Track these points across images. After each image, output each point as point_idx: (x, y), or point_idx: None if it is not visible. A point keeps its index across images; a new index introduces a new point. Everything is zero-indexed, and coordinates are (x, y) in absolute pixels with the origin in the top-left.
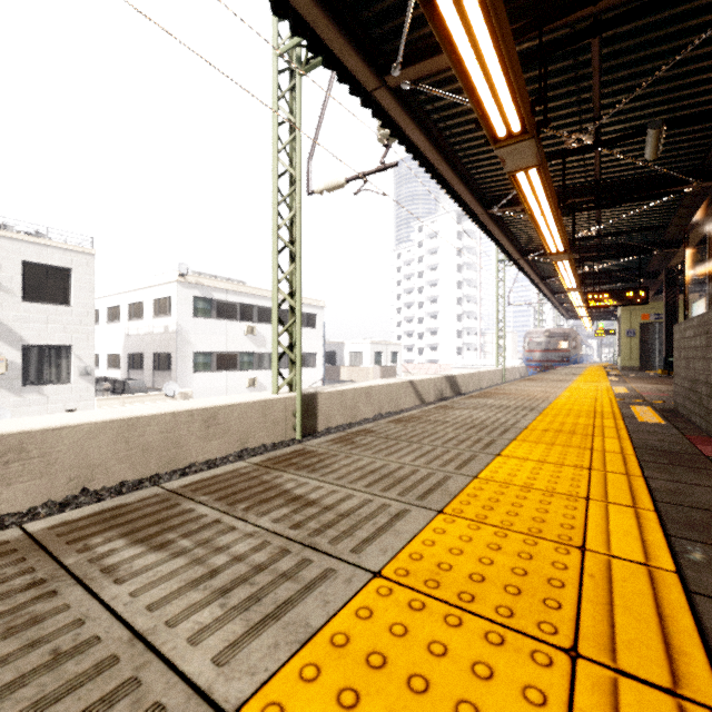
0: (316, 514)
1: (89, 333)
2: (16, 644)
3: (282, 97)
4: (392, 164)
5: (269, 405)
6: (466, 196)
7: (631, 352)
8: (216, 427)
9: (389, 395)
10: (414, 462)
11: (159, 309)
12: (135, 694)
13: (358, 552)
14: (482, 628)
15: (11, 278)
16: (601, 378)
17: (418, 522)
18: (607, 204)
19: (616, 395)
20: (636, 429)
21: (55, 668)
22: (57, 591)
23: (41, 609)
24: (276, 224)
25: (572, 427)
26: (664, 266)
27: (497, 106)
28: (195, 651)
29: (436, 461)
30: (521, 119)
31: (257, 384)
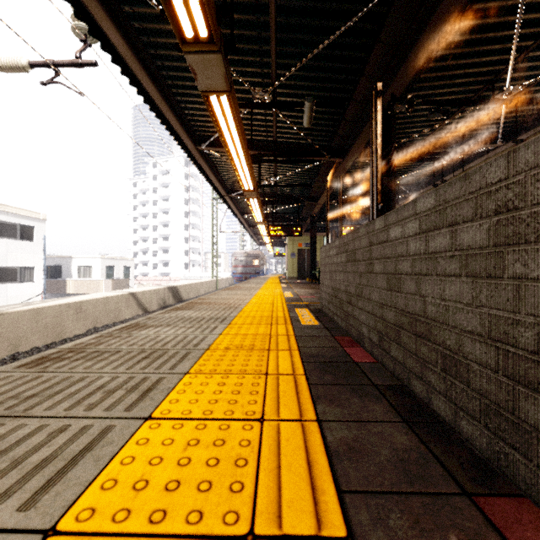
0: None
1: None
2: None
3: None
4: (89, 61)
5: None
6: (177, 126)
7: (293, 267)
8: None
9: (107, 308)
10: None
11: None
12: None
13: None
14: None
15: None
16: (277, 285)
17: None
18: (281, 160)
19: (286, 299)
20: (302, 335)
21: None
22: None
23: None
24: None
25: (252, 340)
26: (310, 214)
27: None
28: None
29: (4, 477)
30: (208, 25)
31: None
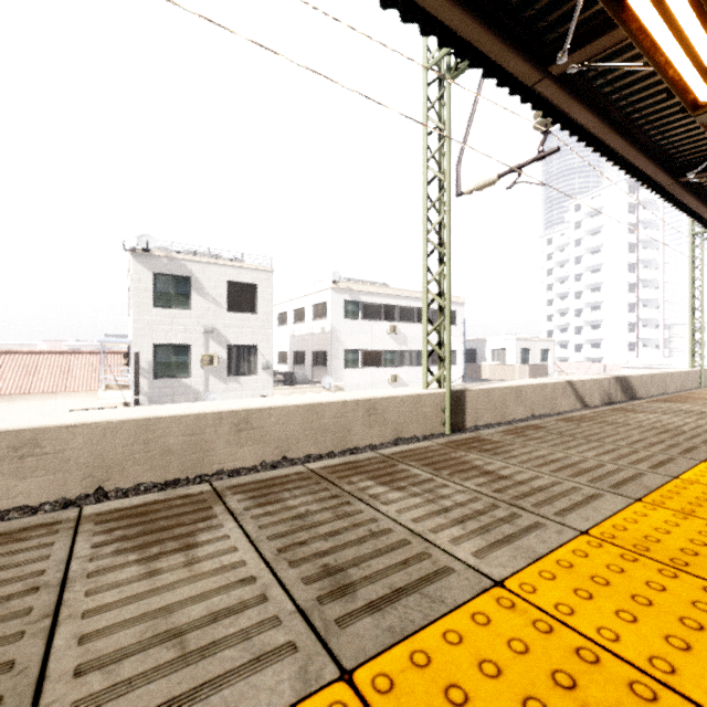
0: (511, 486)
1: (269, 335)
2: (346, 523)
3: (431, 108)
4: (551, 150)
5: (420, 399)
6: (648, 167)
7: None
8: (375, 416)
9: (543, 396)
10: (597, 457)
11: (317, 313)
12: (430, 560)
13: (561, 516)
14: (699, 583)
15: (221, 295)
16: None
17: (615, 504)
18: None
19: None
20: None
21: (375, 538)
22: (350, 502)
23: (347, 509)
24: (425, 229)
25: None
26: None
27: (699, 70)
28: (457, 548)
29: (623, 459)
30: None
31: (398, 380)
